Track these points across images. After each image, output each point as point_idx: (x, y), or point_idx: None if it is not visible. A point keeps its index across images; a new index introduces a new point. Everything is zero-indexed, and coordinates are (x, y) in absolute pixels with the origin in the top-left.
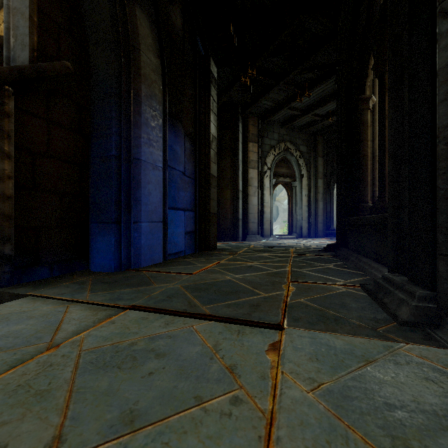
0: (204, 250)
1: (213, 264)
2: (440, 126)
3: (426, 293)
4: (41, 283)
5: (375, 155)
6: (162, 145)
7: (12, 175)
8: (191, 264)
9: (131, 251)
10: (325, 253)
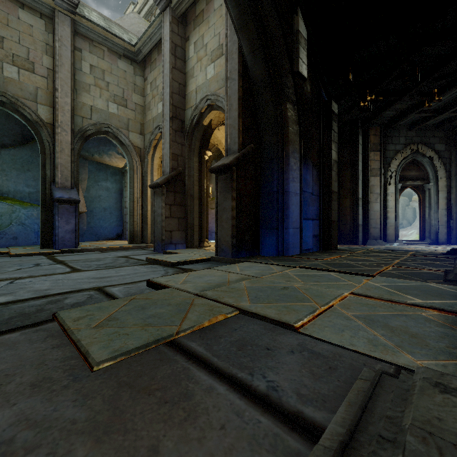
0: (327, 249)
1: (335, 256)
2: None
3: None
4: (246, 258)
5: None
6: (299, 179)
7: (235, 207)
8: (320, 256)
9: (284, 245)
10: (445, 255)
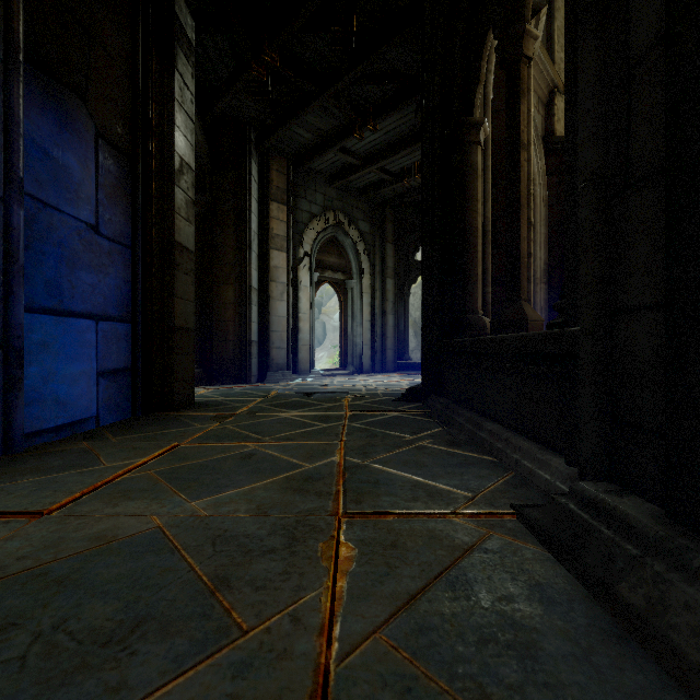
0: (160, 409)
1: (150, 456)
2: None
3: None
4: None
5: (488, 229)
6: None
7: None
8: (79, 465)
9: None
10: (405, 405)
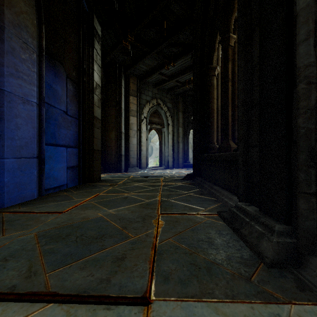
0: (88, 182)
1: (90, 197)
2: (301, 65)
3: (283, 227)
4: None
5: (219, 109)
6: (36, 81)
7: None
8: (67, 200)
9: None
10: (185, 181)
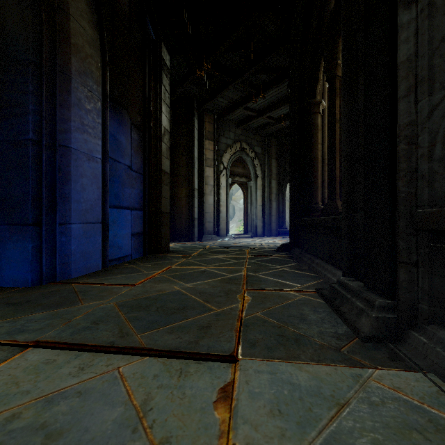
0: (155, 253)
1: (162, 270)
2: (401, 124)
3: (385, 302)
4: None
5: (325, 158)
6: (100, 133)
7: None
8: (136, 272)
9: (57, 259)
10: (279, 253)
